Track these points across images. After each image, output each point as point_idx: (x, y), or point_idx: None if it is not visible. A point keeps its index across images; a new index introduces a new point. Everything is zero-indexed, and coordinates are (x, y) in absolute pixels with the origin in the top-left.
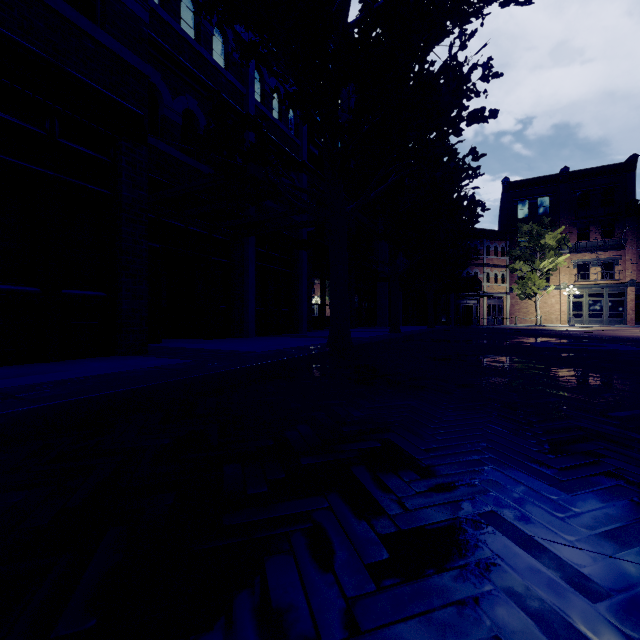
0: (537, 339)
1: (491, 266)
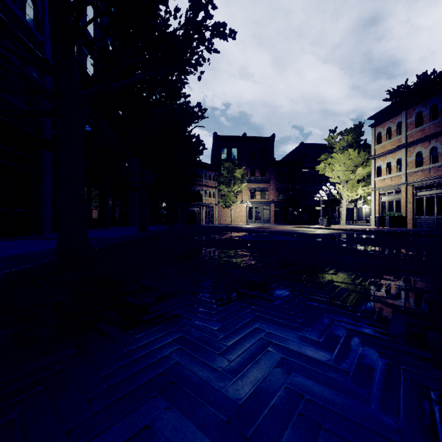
0: (239, 233)
1: (207, 186)
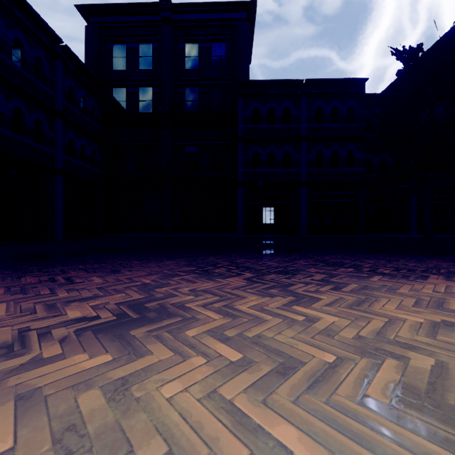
0: None
1: None
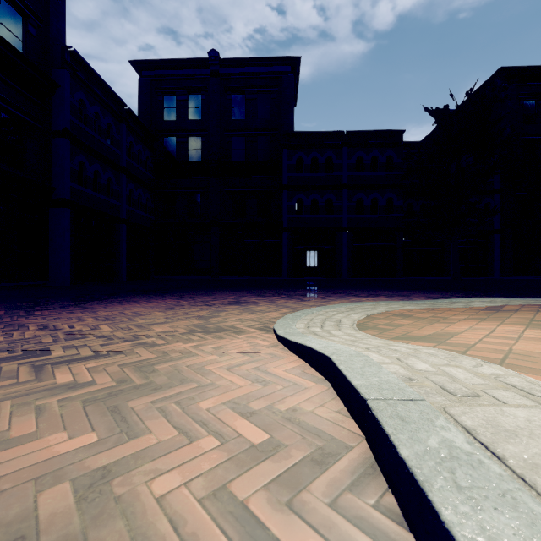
0: None
1: None
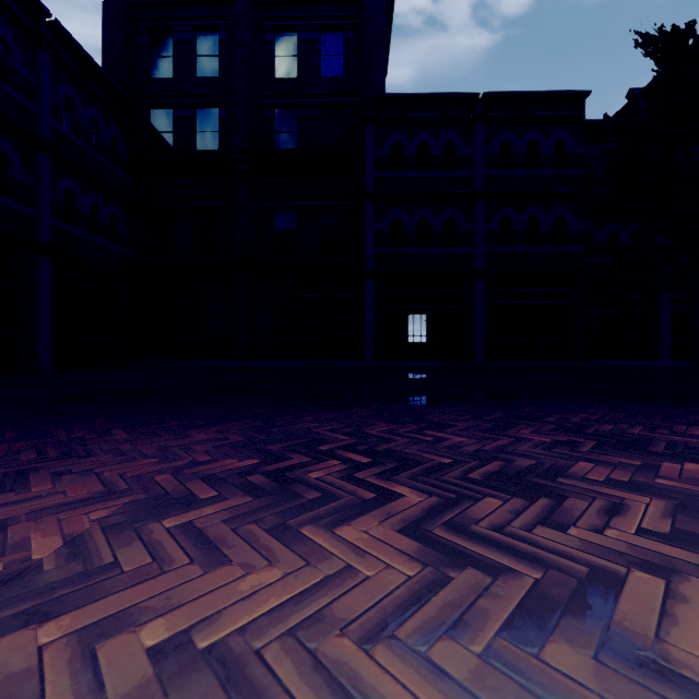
0: None
1: None
